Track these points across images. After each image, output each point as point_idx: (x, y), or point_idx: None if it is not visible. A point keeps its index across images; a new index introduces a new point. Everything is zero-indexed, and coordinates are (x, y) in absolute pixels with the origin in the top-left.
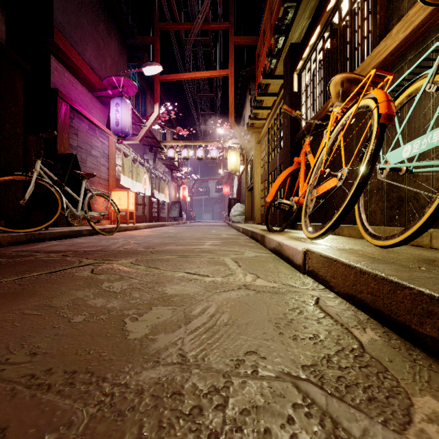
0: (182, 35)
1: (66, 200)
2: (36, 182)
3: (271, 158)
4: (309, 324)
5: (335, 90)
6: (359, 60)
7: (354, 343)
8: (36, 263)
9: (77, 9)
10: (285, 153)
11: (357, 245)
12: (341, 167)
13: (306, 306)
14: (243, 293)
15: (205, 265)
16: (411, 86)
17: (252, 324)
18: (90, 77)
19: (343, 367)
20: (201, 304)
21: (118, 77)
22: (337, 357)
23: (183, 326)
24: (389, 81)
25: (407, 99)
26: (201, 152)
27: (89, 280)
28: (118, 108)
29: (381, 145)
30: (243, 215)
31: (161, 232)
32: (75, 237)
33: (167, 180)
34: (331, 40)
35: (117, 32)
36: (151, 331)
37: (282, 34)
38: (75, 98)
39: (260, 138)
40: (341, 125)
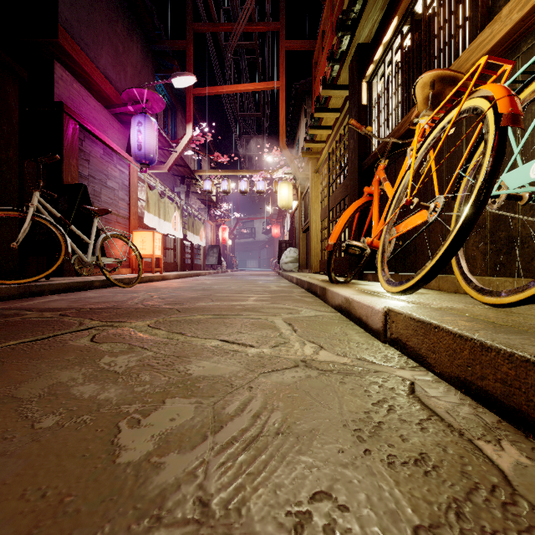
0: (221, 38)
1: (72, 243)
2: (33, 219)
3: (332, 190)
4: (409, 431)
5: (422, 94)
6: (446, 64)
7: (492, 473)
8: (20, 326)
9: (88, 3)
10: (350, 183)
11: (455, 302)
12: (425, 199)
13: (397, 398)
14: (302, 374)
15: (248, 328)
16: (534, 80)
17: (318, 433)
18: (106, 90)
19: (490, 531)
20: (240, 393)
21: (140, 89)
22: (471, 505)
23: (209, 437)
24: (507, 73)
25: (530, 98)
26: (245, 184)
27: (84, 352)
28: (140, 127)
29: (501, 160)
30: (296, 262)
31: (194, 283)
32: (84, 290)
33: (203, 219)
34: (412, 35)
35: (140, 34)
36: (158, 447)
37: (348, 31)
38: (87, 115)
39: (319, 166)
40: (433, 140)
